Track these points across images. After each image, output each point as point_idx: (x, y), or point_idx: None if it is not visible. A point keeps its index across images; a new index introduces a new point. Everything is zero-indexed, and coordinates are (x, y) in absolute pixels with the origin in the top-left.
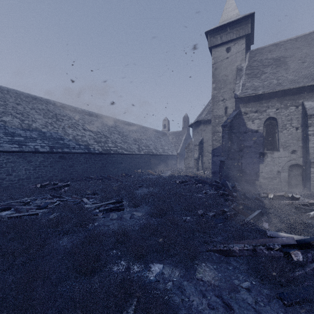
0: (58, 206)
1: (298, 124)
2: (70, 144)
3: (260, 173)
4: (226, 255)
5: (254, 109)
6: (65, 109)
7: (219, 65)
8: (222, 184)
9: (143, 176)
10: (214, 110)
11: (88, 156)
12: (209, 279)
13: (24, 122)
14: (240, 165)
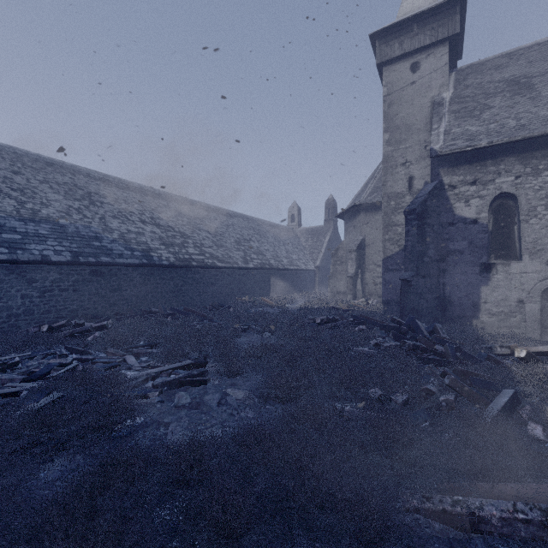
0: (63, 376)
1: None
2: (113, 249)
3: (482, 304)
4: (463, 528)
5: (470, 178)
6: (107, 185)
7: (396, 97)
8: (409, 326)
9: (252, 308)
10: (387, 183)
11: (148, 271)
12: None
13: (25, 207)
14: (440, 288)
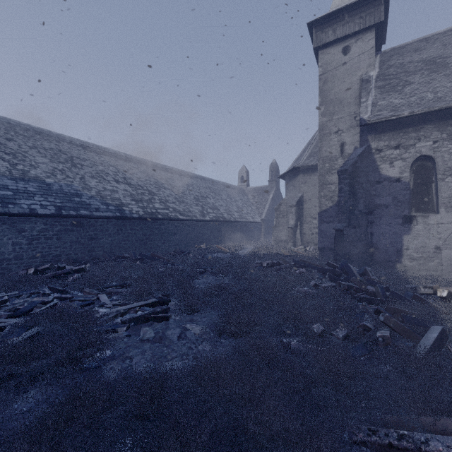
0: (42, 313)
1: None
2: (91, 204)
3: (404, 250)
4: None
5: (394, 143)
6: (87, 150)
7: (330, 76)
8: (342, 269)
9: (209, 254)
10: (322, 148)
11: (121, 223)
12: None
13: (17, 168)
14: (368, 237)
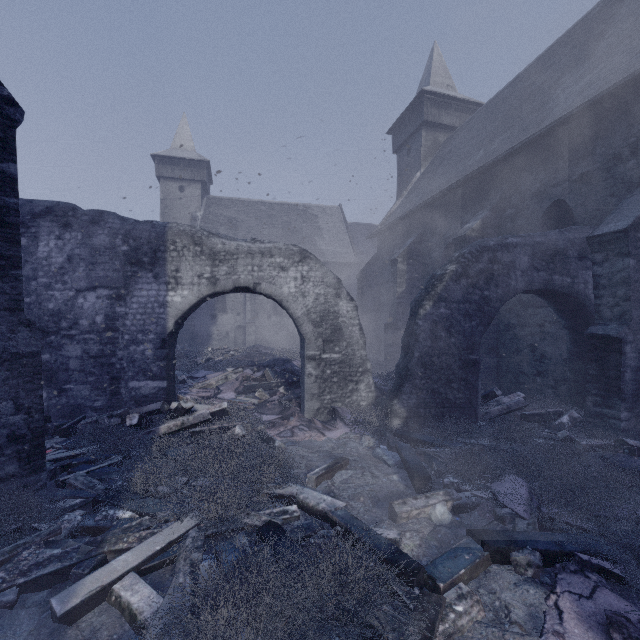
0: None
1: None
2: None
3: (212, 335)
4: None
5: None
6: None
7: (170, 203)
8: None
9: None
10: None
11: None
12: None
13: None
14: (193, 328)
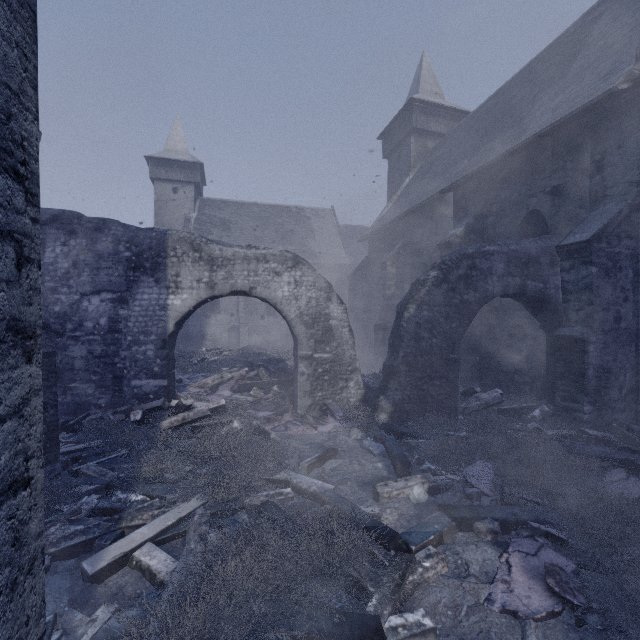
0: None
1: None
2: None
3: (206, 336)
4: None
5: None
6: None
7: (164, 205)
8: None
9: None
10: None
11: None
12: None
13: None
14: (187, 328)
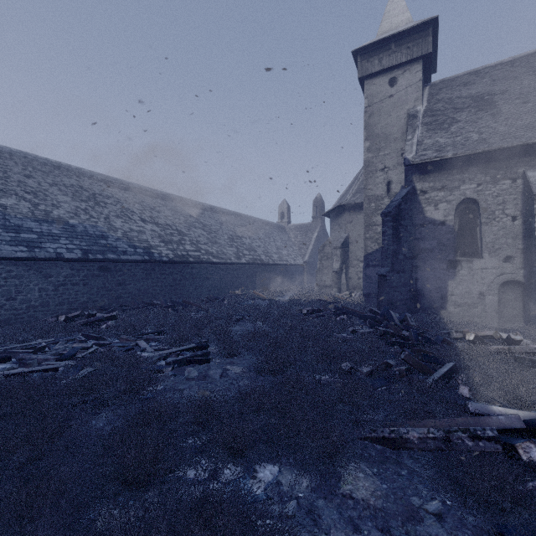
0: (93, 355)
1: (515, 210)
2: (118, 247)
3: (449, 296)
4: (395, 447)
5: (439, 185)
6: (109, 186)
7: (376, 109)
8: (384, 316)
9: (245, 301)
10: (367, 186)
11: (150, 267)
12: (366, 496)
13: (39, 208)
14: (413, 282)
